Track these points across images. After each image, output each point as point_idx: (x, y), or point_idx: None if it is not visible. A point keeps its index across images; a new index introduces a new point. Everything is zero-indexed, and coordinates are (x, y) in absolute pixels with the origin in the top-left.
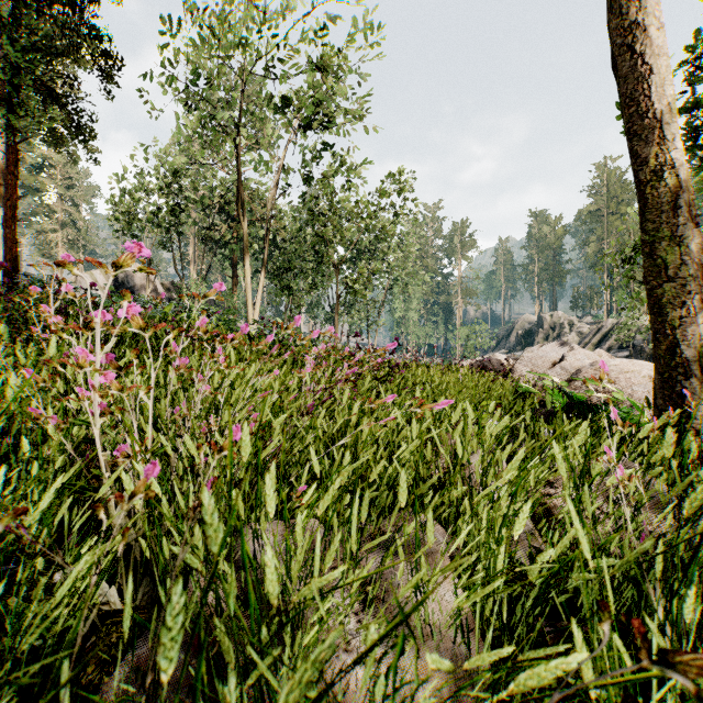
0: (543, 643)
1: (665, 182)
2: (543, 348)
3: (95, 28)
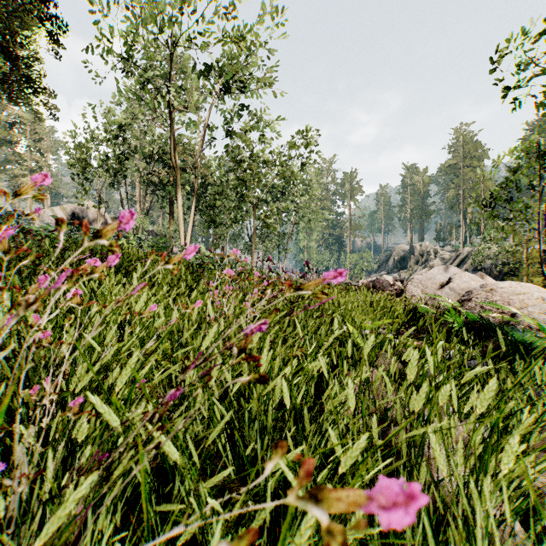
0: None
1: None
2: (430, 271)
3: None
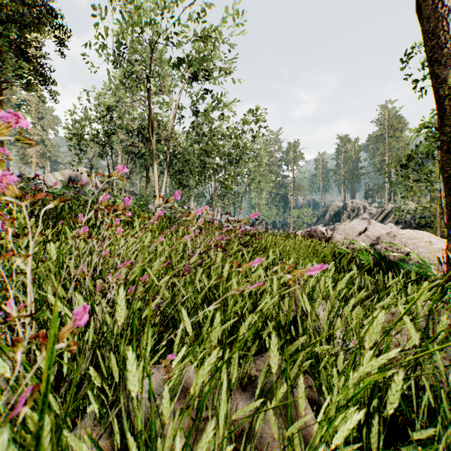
0: None
1: None
2: (352, 223)
3: (51, 8)
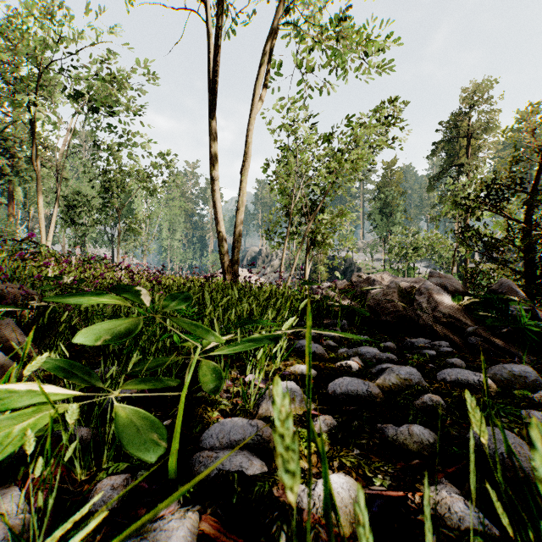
0: None
1: (221, 235)
2: None
3: None
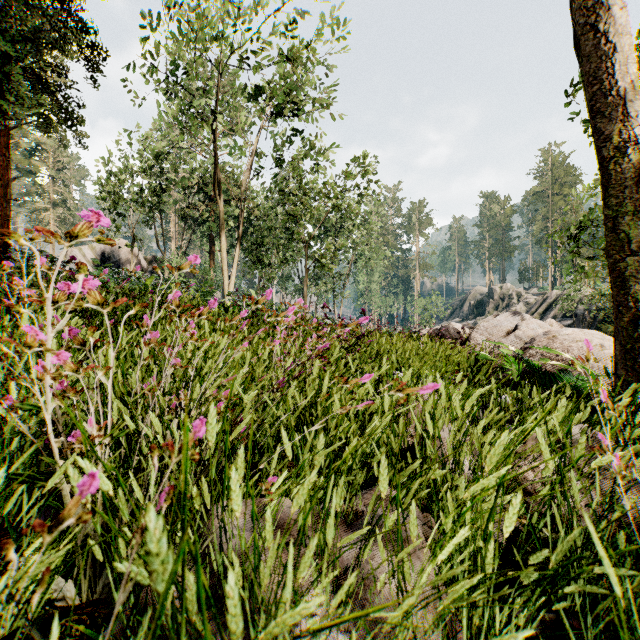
0: (529, 639)
1: (628, 158)
2: (497, 318)
3: (81, 20)
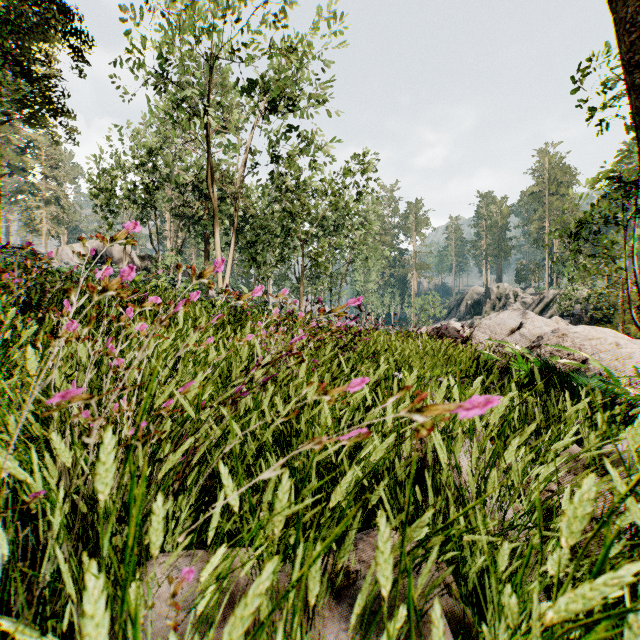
0: None
1: None
2: (500, 316)
3: (65, 5)
